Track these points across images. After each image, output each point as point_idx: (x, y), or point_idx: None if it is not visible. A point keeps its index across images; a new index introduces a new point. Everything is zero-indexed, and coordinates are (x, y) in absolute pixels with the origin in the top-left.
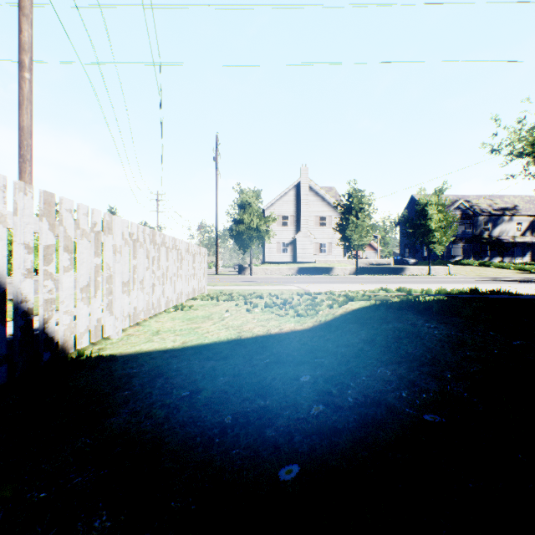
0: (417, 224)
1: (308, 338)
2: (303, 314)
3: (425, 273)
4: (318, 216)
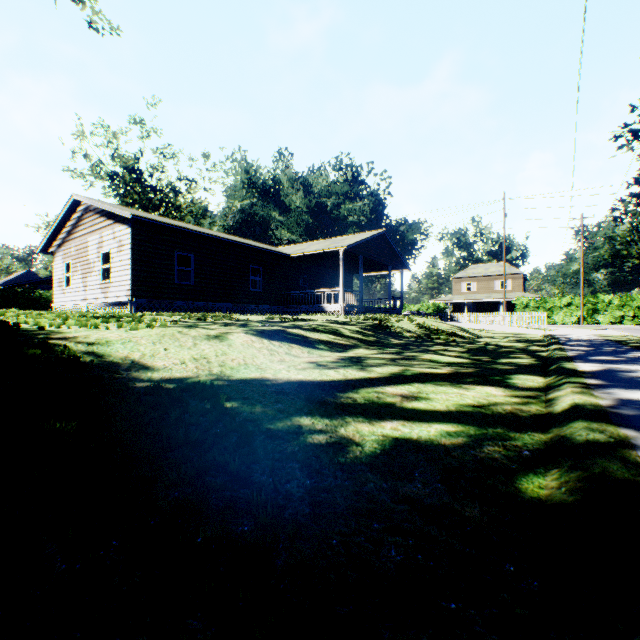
0: None
1: None
2: None
3: None
4: None
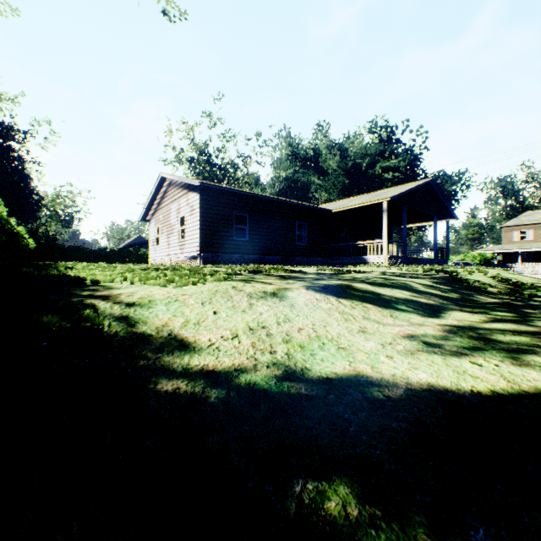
0: None
1: None
2: None
3: None
4: None
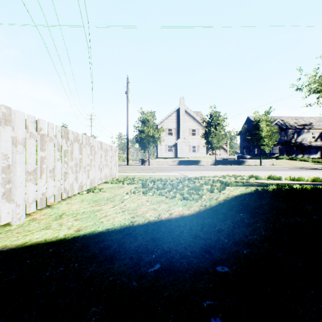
0: (253, 133)
1: (199, 227)
2: (188, 198)
3: (257, 164)
4: (190, 129)
